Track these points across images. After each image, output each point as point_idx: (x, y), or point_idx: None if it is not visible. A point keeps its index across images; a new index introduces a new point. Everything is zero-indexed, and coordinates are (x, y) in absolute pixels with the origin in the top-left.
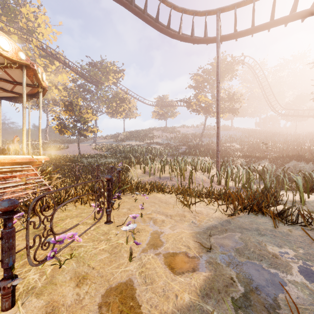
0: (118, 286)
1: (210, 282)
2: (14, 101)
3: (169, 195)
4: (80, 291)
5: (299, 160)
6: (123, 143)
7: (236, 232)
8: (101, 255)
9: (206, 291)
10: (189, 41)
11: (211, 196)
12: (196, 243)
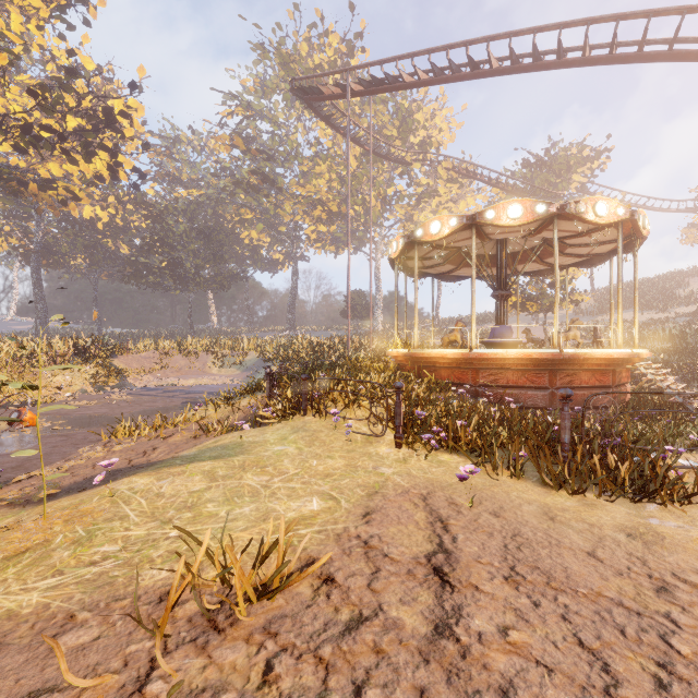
0: None
1: None
2: (537, 275)
3: None
4: None
5: None
6: (604, 317)
7: None
8: None
9: None
10: None
11: None
12: None
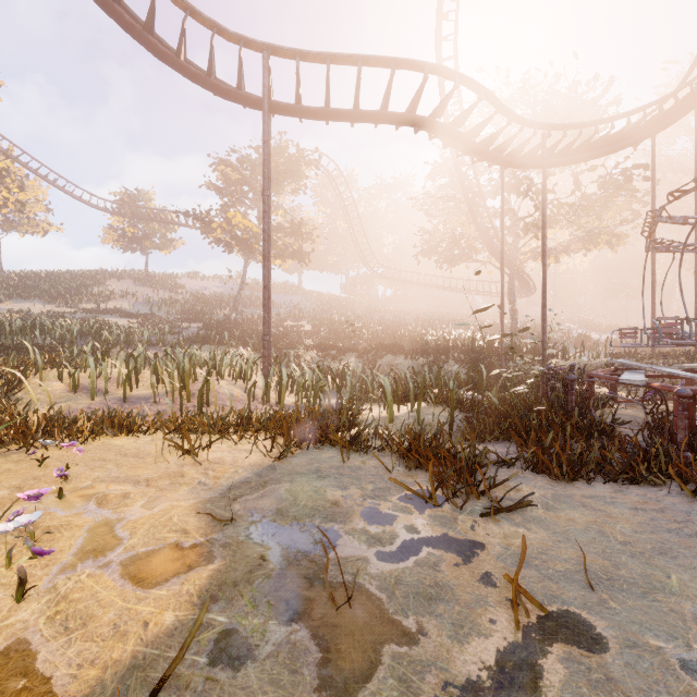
0: None
1: (220, 576)
2: None
3: (148, 436)
4: None
5: (396, 353)
6: None
7: (284, 482)
8: None
9: (212, 593)
10: (204, 85)
11: (246, 426)
12: (204, 519)
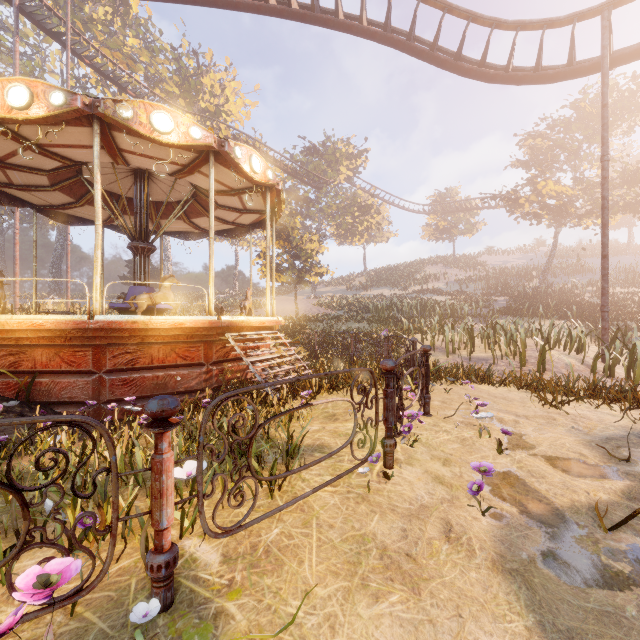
0: (497, 474)
1: (636, 489)
2: (230, 235)
3: (503, 388)
4: (452, 470)
5: None
6: (366, 292)
7: None
8: (451, 445)
9: (633, 496)
10: (530, 82)
11: (599, 393)
12: (594, 452)
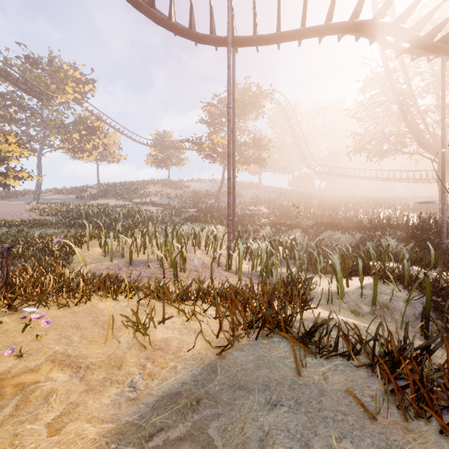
0: None
1: None
2: None
3: (127, 300)
4: None
5: (334, 229)
6: (94, 201)
7: (220, 404)
8: None
9: None
10: (187, 36)
11: (203, 298)
12: None
